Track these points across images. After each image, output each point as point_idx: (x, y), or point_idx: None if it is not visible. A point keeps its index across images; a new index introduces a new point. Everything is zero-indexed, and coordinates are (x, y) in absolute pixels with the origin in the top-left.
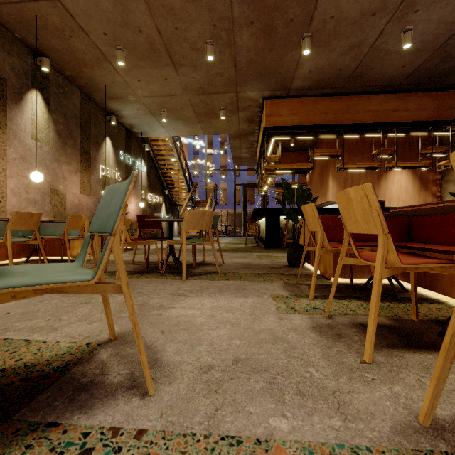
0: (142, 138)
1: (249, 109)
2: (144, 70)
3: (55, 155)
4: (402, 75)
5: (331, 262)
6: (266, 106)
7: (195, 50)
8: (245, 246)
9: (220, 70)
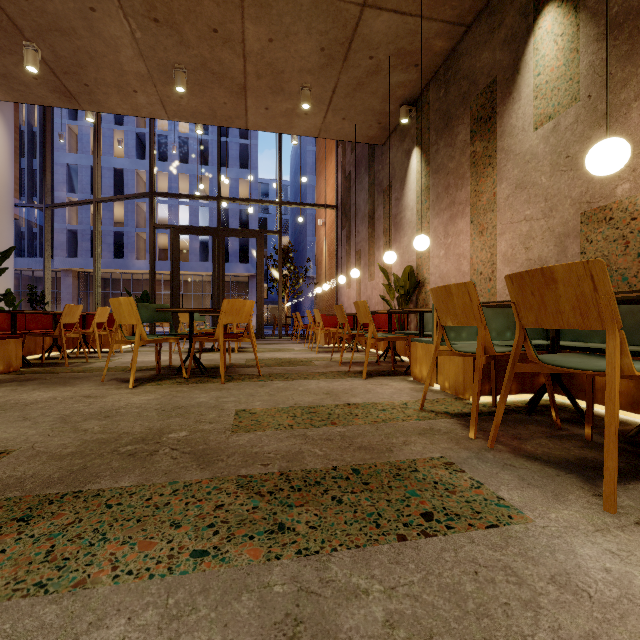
0: None
1: None
2: None
3: (599, 107)
4: None
5: (21, 353)
6: None
7: None
8: None
9: None
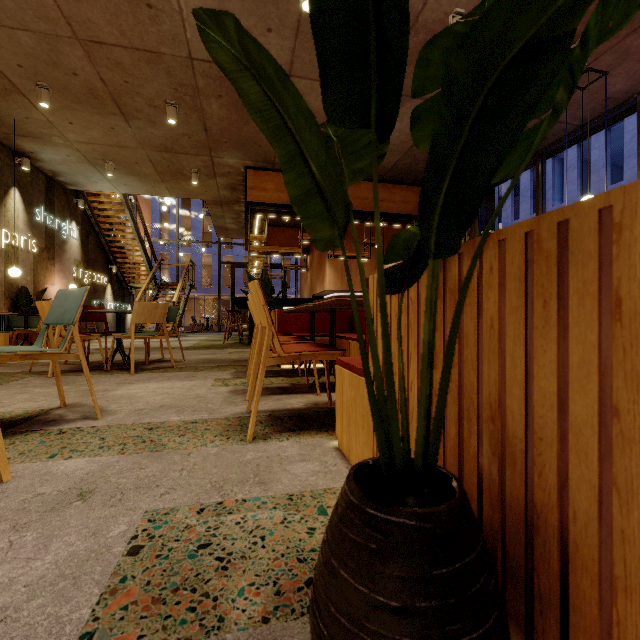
0: (73, 189)
1: (230, 176)
2: (80, 114)
3: None
4: (384, 168)
5: None
6: (248, 177)
7: (153, 107)
8: (224, 343)
9: (188, 131)
